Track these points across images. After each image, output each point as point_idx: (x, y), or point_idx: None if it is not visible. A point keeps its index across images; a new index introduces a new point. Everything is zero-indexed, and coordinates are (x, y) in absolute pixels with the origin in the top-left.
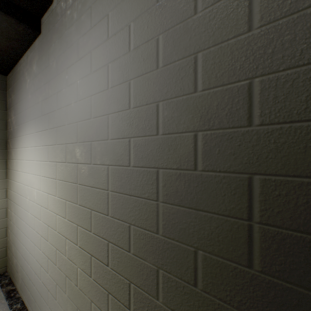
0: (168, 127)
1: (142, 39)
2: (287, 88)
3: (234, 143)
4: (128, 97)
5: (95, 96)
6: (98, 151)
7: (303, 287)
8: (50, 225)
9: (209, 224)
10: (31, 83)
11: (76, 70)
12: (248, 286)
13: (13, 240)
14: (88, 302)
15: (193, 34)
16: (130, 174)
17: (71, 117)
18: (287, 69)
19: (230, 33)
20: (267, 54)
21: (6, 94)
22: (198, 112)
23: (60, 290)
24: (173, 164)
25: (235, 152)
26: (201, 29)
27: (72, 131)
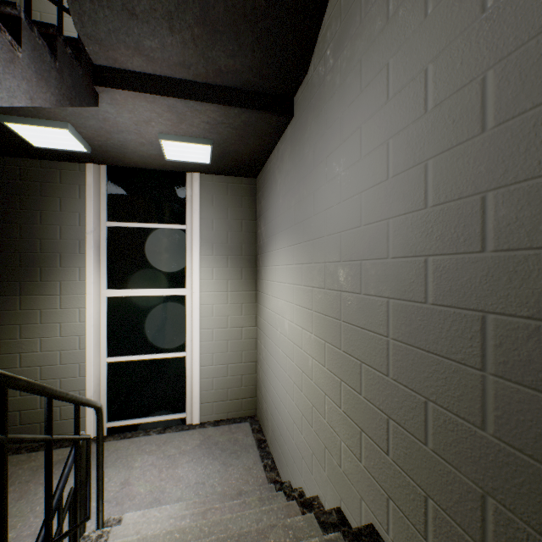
0: (508, 237)
1: (450, 86)
2: None
3: None
4: (423, 189)
5: (367, 193)
6: (371, 276)
7: None
8: (304, 370)
9: None
10: (282, 183)
11: (339, 158)
12: None
13: (262, 379)
14: (355, 497)
15: None
16: (427, 317)
17: (331, 225)
18: None
19: None
20: None
21: (255, 200)
22: None
23: (317, 464)
24: (519, 308)
25: None
26: None
27: (333, 245)
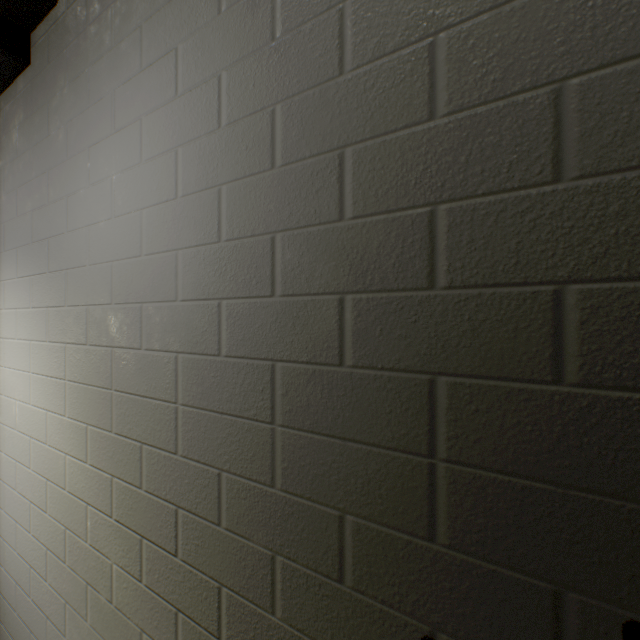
0: (293, 282)
1: (244, 107)
2: (489, 226)
3: (407, 317)
4: (217, 218)
5: (151, 212)
6: (156, 324)
7: (513, 568)
8: (51, 477)
9: (364, 466)
10: (7, 169)
11: (110, 153)
12: (429, 574)
13: None
14: (135, 634)
15: (337, 112)
16: (222, 371)
17: (98, 250)
18: (489, 194)
19: (400, 118)
20: (458, 164)
21: None
22: (347, 258)
23: (74, 615)
24: (301, 354)
25: (409, 334)
26: (351, 105)
27: (100, 279)
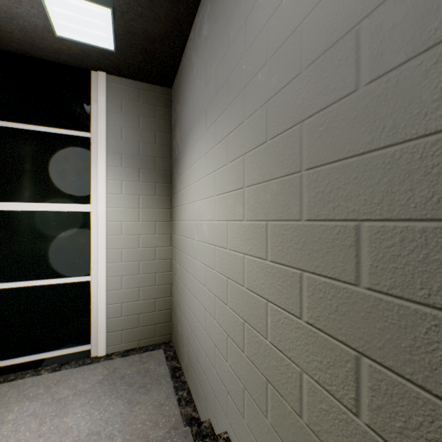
0: None
1: None
2: None
3: None
4: None
5: None
6: (395, 26)
7: None
8: (230, 276)
9: None
10: (199, 61)
11: None
12: None
13: (177, 300)
14: None
15: None
16: None
17: (280, 31)
18: None
19: None
20: None
21: (171, 112)
22: None
23: (252, 404)
24: None
25: None
26: None
27: (283, 60)
